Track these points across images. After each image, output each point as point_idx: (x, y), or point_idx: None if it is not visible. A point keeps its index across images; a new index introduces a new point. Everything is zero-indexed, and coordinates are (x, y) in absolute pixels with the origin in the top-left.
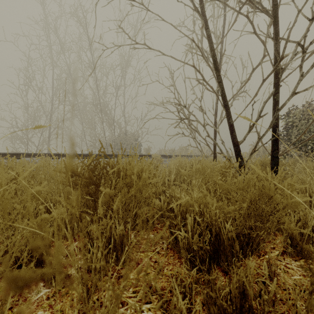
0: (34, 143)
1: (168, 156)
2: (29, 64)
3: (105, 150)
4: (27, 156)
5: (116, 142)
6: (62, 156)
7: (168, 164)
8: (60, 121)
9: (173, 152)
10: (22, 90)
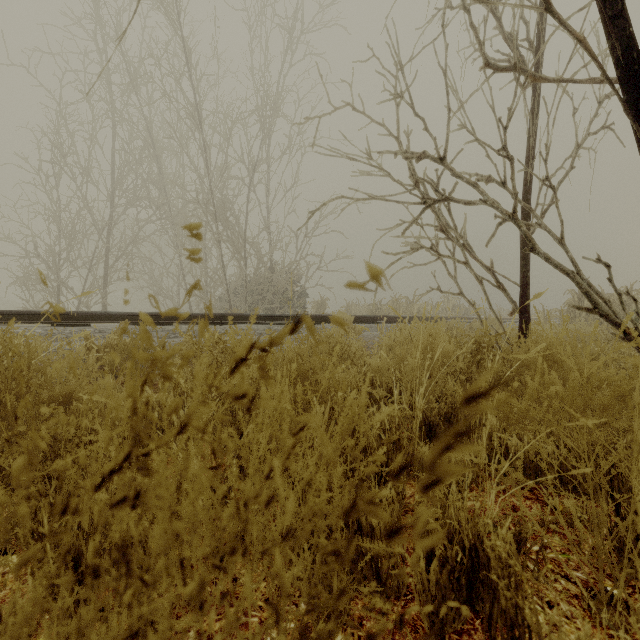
0: (72, 290)
1: (368, 318)
2: (61, 117)
3: (227, 305)
4: (7, 320)
5: (250, 286)
6: (102, 318)
7: (372, 339)
8: (129, 242)
9: (379, 309)
10: (47, 174)
